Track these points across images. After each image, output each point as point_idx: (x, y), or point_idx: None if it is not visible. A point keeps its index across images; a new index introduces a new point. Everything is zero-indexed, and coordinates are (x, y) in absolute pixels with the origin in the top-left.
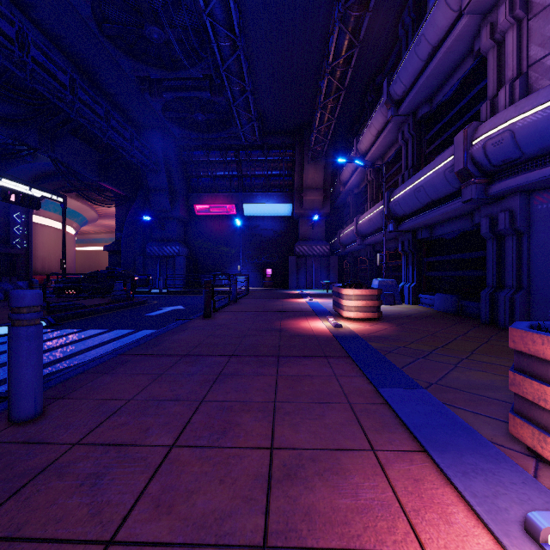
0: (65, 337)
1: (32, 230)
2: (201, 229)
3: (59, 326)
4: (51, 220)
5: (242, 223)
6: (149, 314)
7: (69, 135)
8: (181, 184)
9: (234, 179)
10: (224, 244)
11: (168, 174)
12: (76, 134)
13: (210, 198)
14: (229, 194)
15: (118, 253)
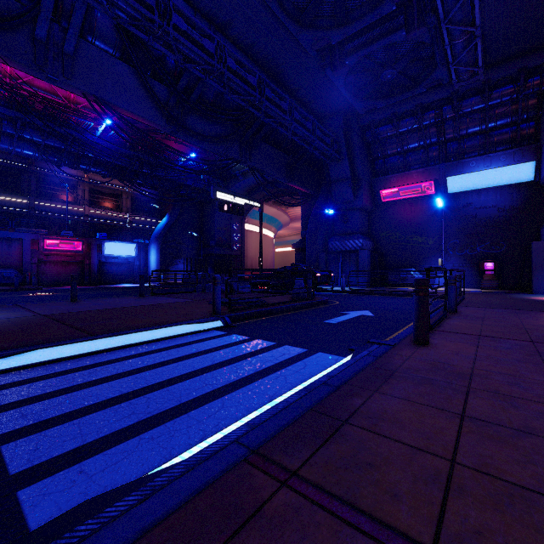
0: (226, 349)
1: (244, 236)
2: (387, 218)
3: (233, 328)
4: (257, 227)
5: (444, 203)
6: (329, 322)
7: (262, 143)
8: (365, 169)
9: (432, 148)
10: (418, 233)
11: (351, 160)
12: (268, 141)
13: (399, 179)
14: (424, 169)
15: (303, 250)
